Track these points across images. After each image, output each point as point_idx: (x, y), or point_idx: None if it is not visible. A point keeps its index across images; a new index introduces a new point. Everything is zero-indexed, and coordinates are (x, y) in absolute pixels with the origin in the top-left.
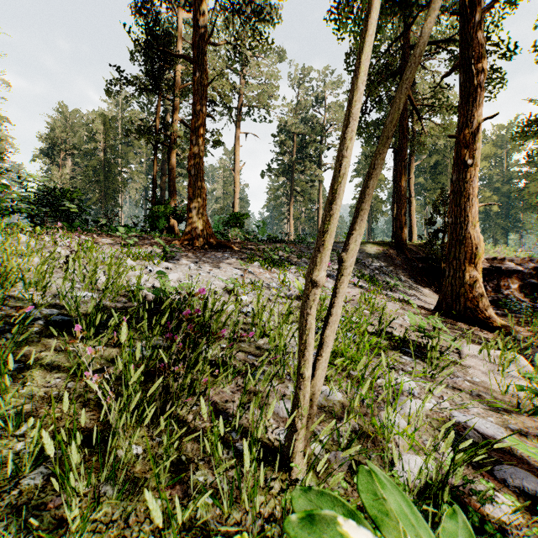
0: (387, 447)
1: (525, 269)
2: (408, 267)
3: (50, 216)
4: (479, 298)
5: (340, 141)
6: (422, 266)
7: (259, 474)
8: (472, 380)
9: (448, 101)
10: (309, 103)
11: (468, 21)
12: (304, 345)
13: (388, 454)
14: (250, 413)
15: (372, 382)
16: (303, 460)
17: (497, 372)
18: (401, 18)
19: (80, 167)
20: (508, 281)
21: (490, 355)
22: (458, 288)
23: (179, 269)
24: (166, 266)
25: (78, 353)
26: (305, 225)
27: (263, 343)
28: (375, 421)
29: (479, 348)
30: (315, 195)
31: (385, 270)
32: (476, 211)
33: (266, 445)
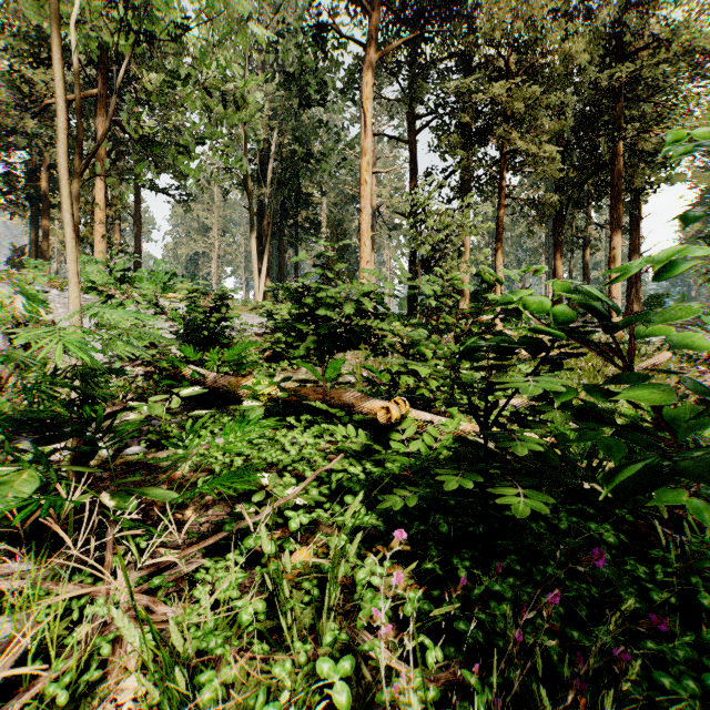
0: None
1: None
2: None
3: None
4: None
5: None
6: None
7: None
8: None
9: None
10: None
11: None
12: None
13: None
14: None
15: None
16: None
17: None
18: None
19: None
20: None
21: None
22: None
23: None
24: None
25: None
26: None
27: None
28: None
29: None
30: None
31: None
32: None
33: None
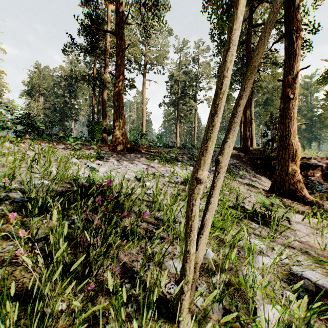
0: (251, 302)
1: (324, 164)
2: (251, 163)
3: (28, 131)
4: (298, 183)
5: (221, 64)
6: (259, 163)
7: (155, 325)
8: (300, 240)
9: (275, 59)
10: (189, 62)
11: (291, 7)
12: (190, 228)
13: (252, 307)
14: (148, 280)
15: (234, 243)
16: (189, 313)
17: (315, 234)
18: (246, 9)
19: (48, 102)
20: (313, 171)
21: (310, 222)
22: (284, 177)
23: (106, 165)
24: (98, 163)
25: (30, 225)
26: (186, 137)
27: (159, 215)
28: (242, 281)
29: (301, 217)
30: (192, 118)
31: (236, 165)
32: (295, 128)
33: (161, 298)
